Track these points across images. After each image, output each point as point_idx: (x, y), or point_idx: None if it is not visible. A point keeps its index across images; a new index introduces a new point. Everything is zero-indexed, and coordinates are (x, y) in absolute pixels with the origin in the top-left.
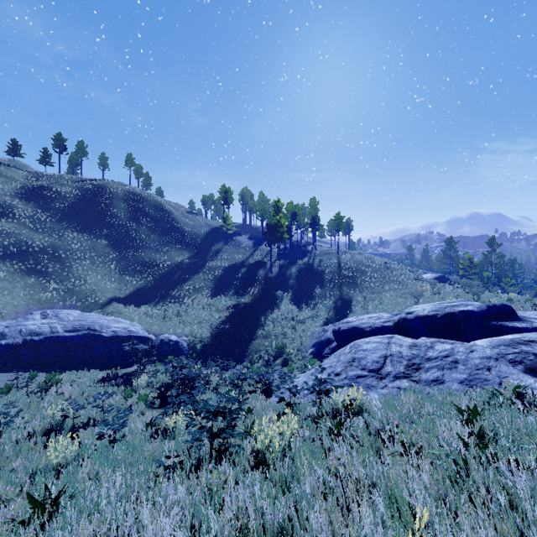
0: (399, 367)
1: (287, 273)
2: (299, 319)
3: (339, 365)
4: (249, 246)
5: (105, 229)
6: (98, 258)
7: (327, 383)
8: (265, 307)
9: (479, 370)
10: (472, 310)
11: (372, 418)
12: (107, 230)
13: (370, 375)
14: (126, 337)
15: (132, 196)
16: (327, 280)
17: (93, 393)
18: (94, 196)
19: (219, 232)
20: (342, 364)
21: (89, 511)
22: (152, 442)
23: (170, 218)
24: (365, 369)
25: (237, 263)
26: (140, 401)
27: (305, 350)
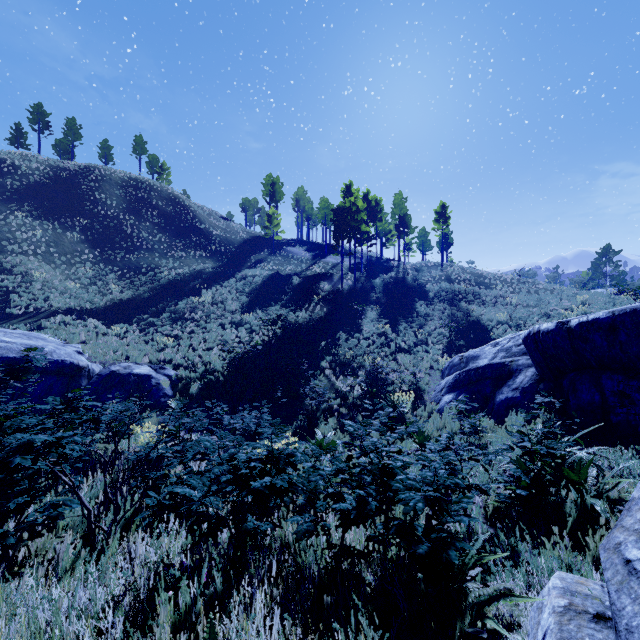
0: None
1: (366, 288)
2: (398, 347)
3: None
4: (306, 258)
5: (82, 219)
6: (61, 256)
7: None
8: (334, 329)
9: None
10: None
11: None
12: (86, 221)
13: None
14: (13, 361)
15: (135, 183)
16: (433, 297)
17: None
18: (73, 177)
19: (263, 241)
20: None
21: None
22: None
23: (190, 216)
24: None
25: (287, 273)
26: None
27: (430, 398)
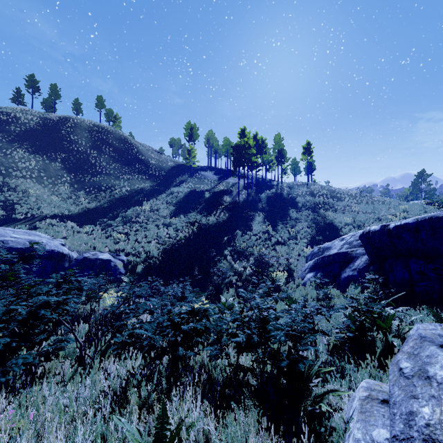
0: None
1: (255, 200)
2: (276, 241)
3: None
4: (214, 179)
5: (62, 153)
6: (48, 178)
7: None
8: (233, 229)
9: None
10: None
11: None
12: (65, 155)
13: None
14: (20, 250)
15: (97, 128)
16: (301, 206)
17: None
18: (56, 125)
19: (184, 168)
20: None
21: None
22: None
23: (135, 151)
24: None
25: (201, 190)
26: None
27: (298, 276)
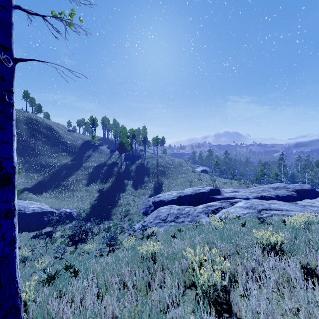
0: (172, 218)
1: (130, 169)
2: (136, 195)
3: (152, 219)
4: (108, 152)
5: None
6: None
7: (146, 226)
8: (118, 189)
9: (195, 217)
10: (205, 191)
11: (157, 235)
12: None
13: (162, 222)
14: (40, 212)
15: (30, 121)
16: (151, 173)
17: (33, 243)
18: None
19: (89, 144)
20: (153, 218)
21: (84, 264)
22: (80, 255)
23: (57, 135)
24: (161, 220)
25: (101, 163)
26: (62, 244)
27: (139, 211)
